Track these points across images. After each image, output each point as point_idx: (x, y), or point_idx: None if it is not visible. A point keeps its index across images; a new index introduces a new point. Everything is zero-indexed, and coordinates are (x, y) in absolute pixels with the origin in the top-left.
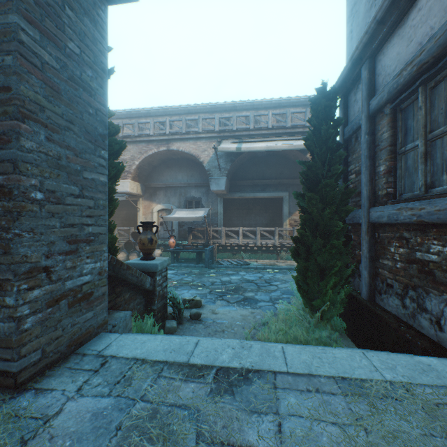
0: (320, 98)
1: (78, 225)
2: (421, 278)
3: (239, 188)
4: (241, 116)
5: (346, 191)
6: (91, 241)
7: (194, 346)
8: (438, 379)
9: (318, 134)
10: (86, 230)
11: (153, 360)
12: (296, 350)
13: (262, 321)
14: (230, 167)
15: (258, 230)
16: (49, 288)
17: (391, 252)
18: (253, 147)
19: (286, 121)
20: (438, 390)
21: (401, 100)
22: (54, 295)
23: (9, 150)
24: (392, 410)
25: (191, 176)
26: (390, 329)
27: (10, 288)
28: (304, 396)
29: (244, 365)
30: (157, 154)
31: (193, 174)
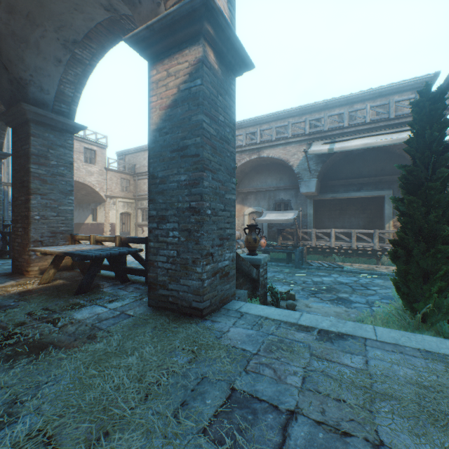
0: (422, 102)
1: (223, 229)
2: None
3: (330, 188)
4: (333, 115)
5: None
6: (228, 239)
7: (299, 316)
8: None
9: (420, 138)
10: (226, 231)
11: (272, 318)
12: (386, 330)
13: (357, 319)
14: (321, 168)
15: (353, 232)
16: (212, 266)
17: None
18: (347, 146)
19: (388, 112)
20: None
21: None
22: (214, 270)
23: (198, 188)
24: None
25: (279, 179)
26: None
27: (199, 263)
28: (388, 352)
29: (339, 331)
30: (248, 162)
31: (281, 177)
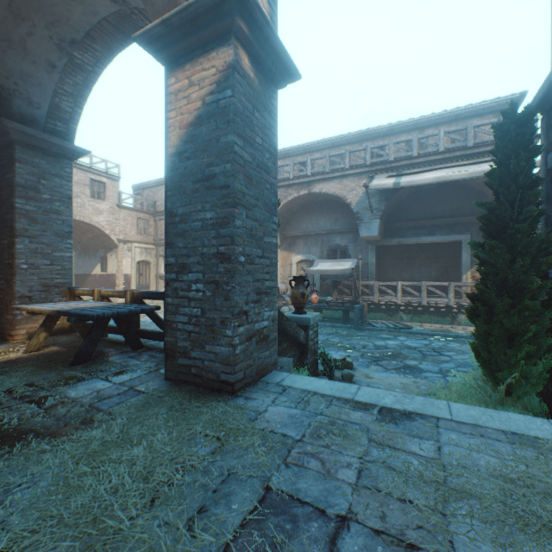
0: (507, 125)
1: (261, 280)
2: None
3: (396, 232)
4: (399, 142)
5: (546, 237)
6: (268, 293)
7: (356, 390)
8: None
9: (504, 169)
10: (265, 284)
11: (322, 393)
12: (463, 406)
13: (428, 392)
14: (385, 207)
15: (424, 285)
16: (247, 327)
17: None
18: (417, 180)
19: (465, 139)
20: None
21: None
22: (249, 332)
23: (228, 229)
24: None
25: (334, 221)
26: None
27: (229, 324)
28: (466, 436)
29: (406, 408)
30: (297, 198)
31: (337, 218)
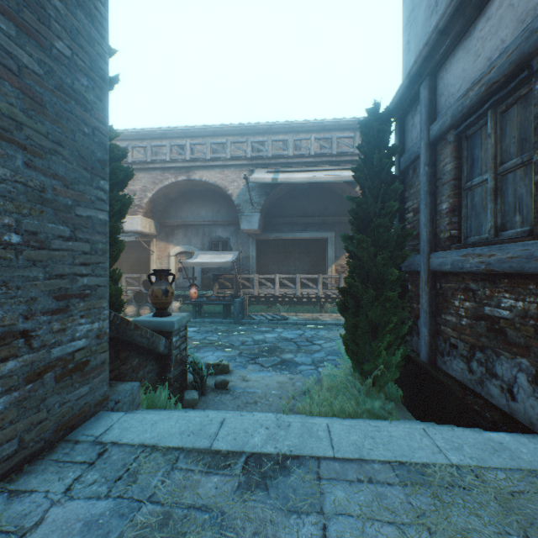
0: (372, 121)
1: (69, 276)
2: (490, 337)
3: (275, 227)
4: (277, 141)
5: (402, 232)
6: (87, 295)
7: (219, 427)
8: (512, 461)
9: (370, 164)
10: (79, 281)
11: (166, 447)
12: (344, 428)
13: (303, 389)
14: (265, 201)
15: (298, 277)
16: (29, 358)
17: (455, 306)
18: (293, 177)
19: (331, 147)
20: (513, 474)
21: (467, 125)
22: (35, 366)
23: None
24: (459, 502)
25: (216, 212)
26: (455, 398)
27: None
28: (354, 488)
29: (280, 450)
30: (175, 184)
31: (219, 209)
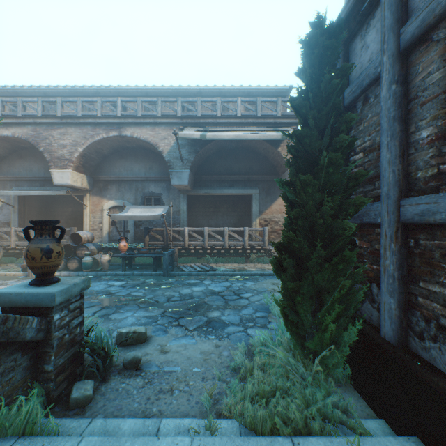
0: (316, 36)
1: None
2: None
3: (204, 183)
4: (206, 102)
5: (354, 175)
6: None
7: None
8: None
9: (316, 88)
10: None
11: None
12: None
13: (232, 365)
14: (194, 158)
15: (226, 230)
16: None
17: None
18: (220, 135)
19: (256, 110)
20: None
21: None
22: None
23: None
24: None
25: (149, 168)
26: None
27: None
28: None
29: None
30: (107, 140)
31: (151, 166)
